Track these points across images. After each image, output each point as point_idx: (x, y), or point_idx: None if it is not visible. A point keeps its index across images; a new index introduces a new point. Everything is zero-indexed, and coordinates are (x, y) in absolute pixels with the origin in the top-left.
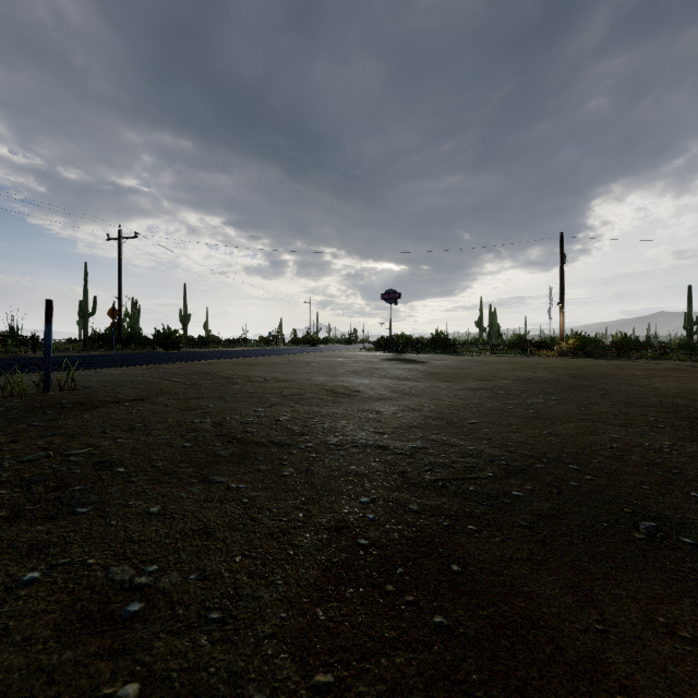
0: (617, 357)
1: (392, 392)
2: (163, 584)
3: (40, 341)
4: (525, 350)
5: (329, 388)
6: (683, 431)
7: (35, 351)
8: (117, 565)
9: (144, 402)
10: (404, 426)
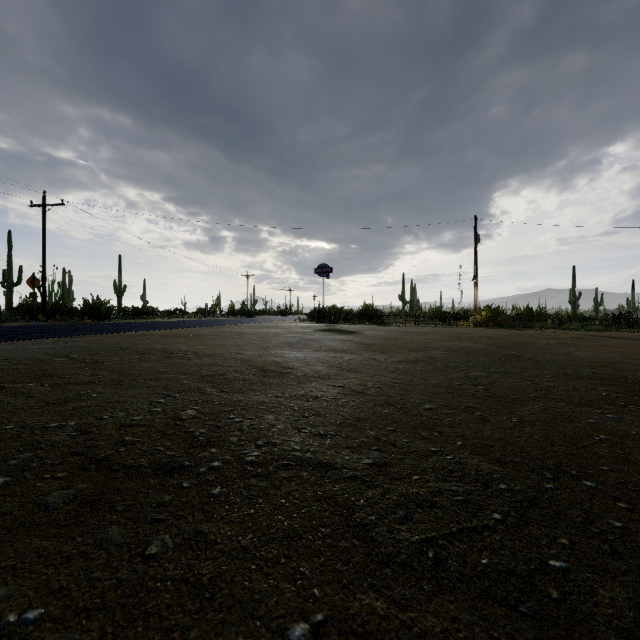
0: (523, 327)
1: (329, 367)
2: None
3: None
4: (444, 321)
5: (258, 365)
6: None
7: None
8: None
9: None
10: (349, 420)
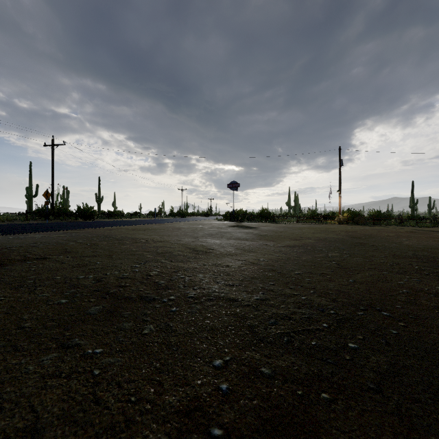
0: (373, 224)
1: (236, 249)
2: None
3: None
4: (317, 220)
5: (192, 247)
6: None
7: None
8: None
9: (45, 260)
10: (247, 278)
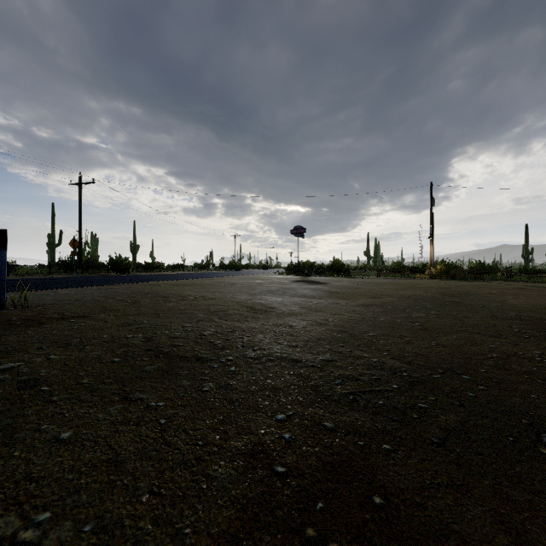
0: (474, 279)
1: (301, 308)
2: (48, 542)
3: (14, 267)
4: (403, 274)
5: (249, 305)
6: (545, 341)
7: (8, 275)
8: (2, 514)
9: (86, 319)
10: (313, 339)
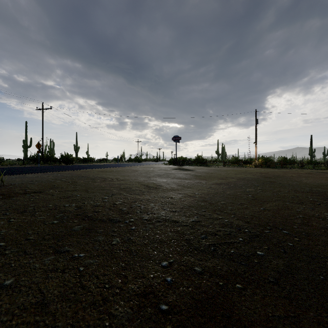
0: (281, 167)
1: (178, 185)
2: None
3: (2, 160)
4: (239, 164)
5: (145, 184)
6: None
7: None
8: None
9: (40, 193)
10: (186, 206)
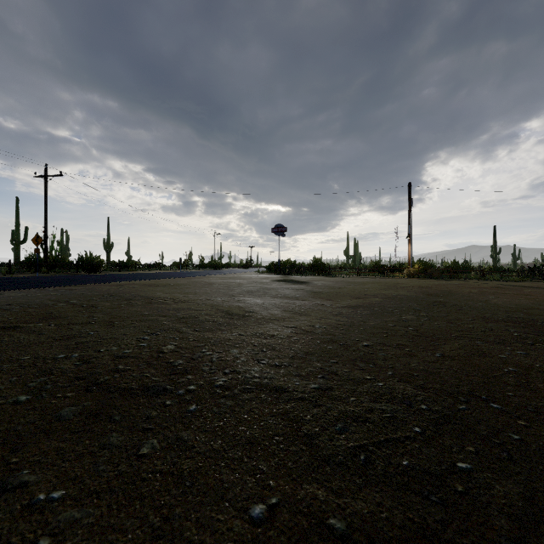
0: (450, 278)
1: (283, 311)
2: None
3: None
4: (382, 273)
5: (225, 309)
6: None
7: None
8: None
9: (16, 331)
10: (300, 354)
